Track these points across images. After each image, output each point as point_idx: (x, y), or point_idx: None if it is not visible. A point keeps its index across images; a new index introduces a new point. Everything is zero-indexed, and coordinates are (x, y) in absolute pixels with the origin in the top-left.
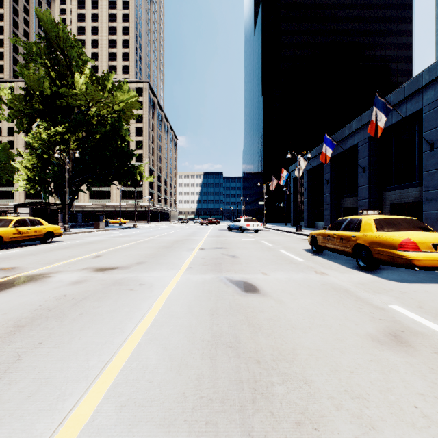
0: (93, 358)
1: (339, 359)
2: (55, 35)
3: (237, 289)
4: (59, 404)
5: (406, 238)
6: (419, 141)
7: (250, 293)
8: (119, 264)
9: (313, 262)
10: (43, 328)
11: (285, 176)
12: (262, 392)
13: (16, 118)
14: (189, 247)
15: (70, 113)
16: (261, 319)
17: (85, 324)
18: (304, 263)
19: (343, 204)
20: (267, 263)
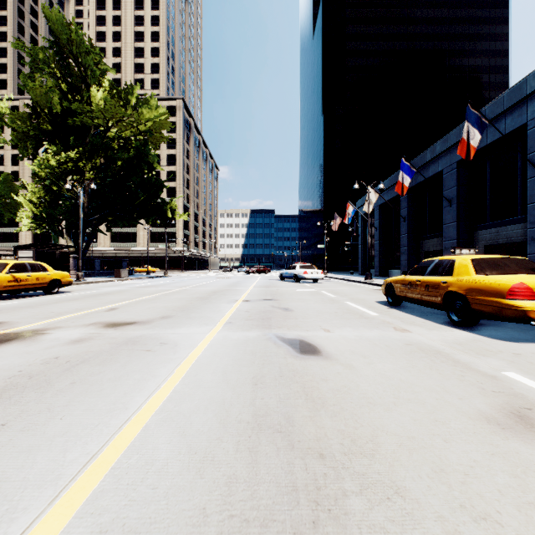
0: (74, 448)
1: (443, 452)
2: (67, 38)
3: (290, 349)
4: (1, 527)
5: (518, 282)
6: (521, 165)
7: (309, 356)
8: (138, 318)
9: (390, 316)
10: (14, 403)
11: (350, 212)
12: (328, 508)
13: (19, 141)
14: (230, 298)
15: (85, 135)
16: (323, 390)
17: (75, 396)
18: (379, 317)
19: (423, 247)
20: (331, 317)
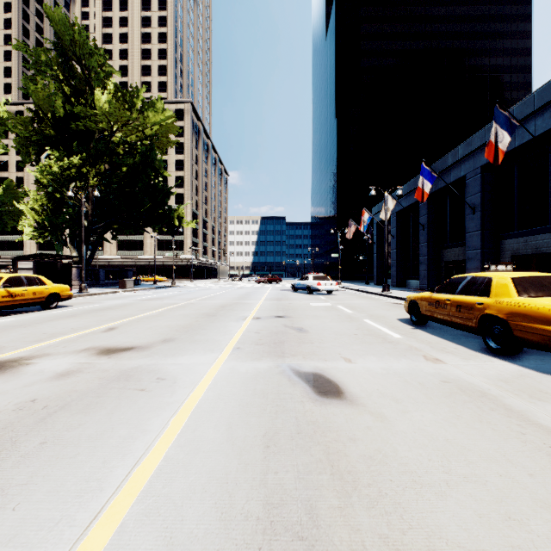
0: None
1: None
2: (70, 39)
3: (307, 389)
4: None
5: None
6: None
7: (330, 399)
8: (136, 342)
9: (417, 340)
10: None
11: (366, 220)
12: None
13: (21, 147)
14: (239, 315)
15: (89, 140)
16: (353, 458)
17: (40, 467)
18: (404, 341)
19: (444, 257)
20: (350, 341)
